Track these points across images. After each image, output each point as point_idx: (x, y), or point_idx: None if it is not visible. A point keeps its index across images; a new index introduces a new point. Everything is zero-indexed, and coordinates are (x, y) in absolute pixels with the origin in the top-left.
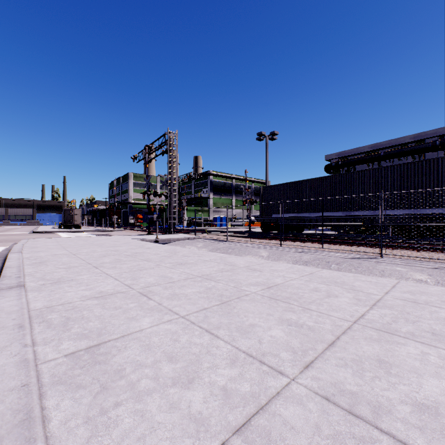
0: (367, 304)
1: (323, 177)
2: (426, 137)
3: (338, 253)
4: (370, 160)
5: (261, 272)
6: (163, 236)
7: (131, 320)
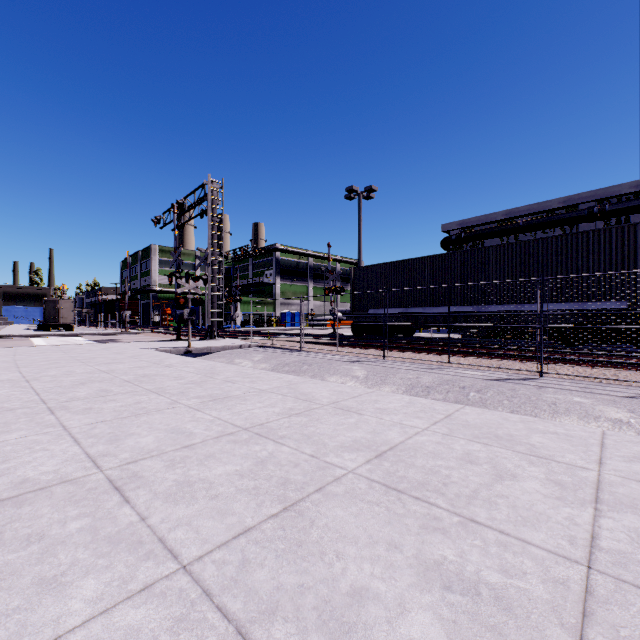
0: (583, 497)
1: (444, 254)
2: (580, 201)
3: (474, 370)
4: (504, 233)
5: (361, 415)
6: (200, 342)
7: (44, 590)
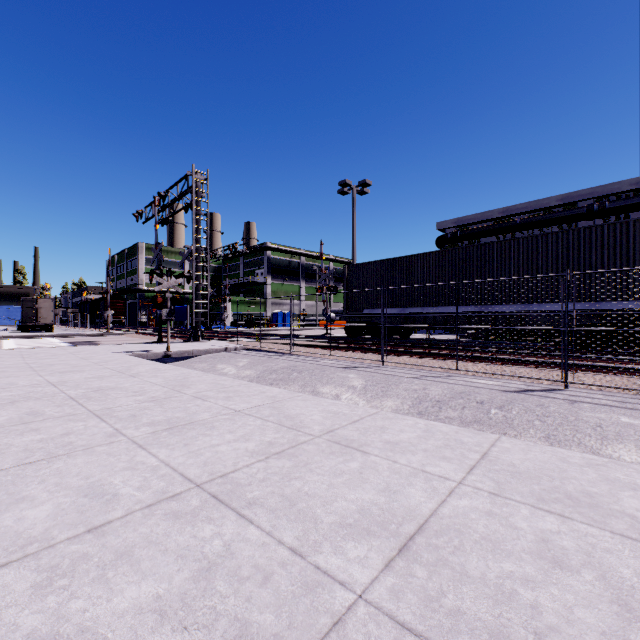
0: None
1: (445, 251)
2: (579, 199)
3: (486, 379)
4: (501, 231)
5: (365, 454)
6: (182, 345)
7: None
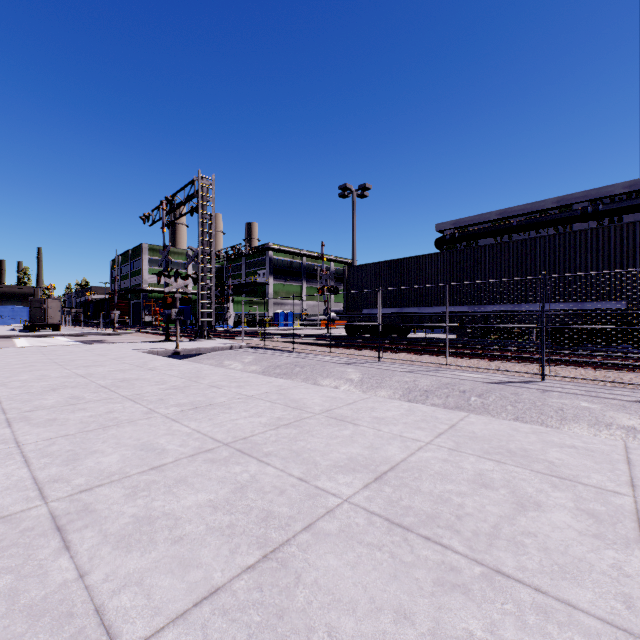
0: (625, 534)
1: (440, 253)
2: (574, 201)
3: (473, 373)
4: (498, 233)
5: (356, 425)
6: (189, 343)
7: None
